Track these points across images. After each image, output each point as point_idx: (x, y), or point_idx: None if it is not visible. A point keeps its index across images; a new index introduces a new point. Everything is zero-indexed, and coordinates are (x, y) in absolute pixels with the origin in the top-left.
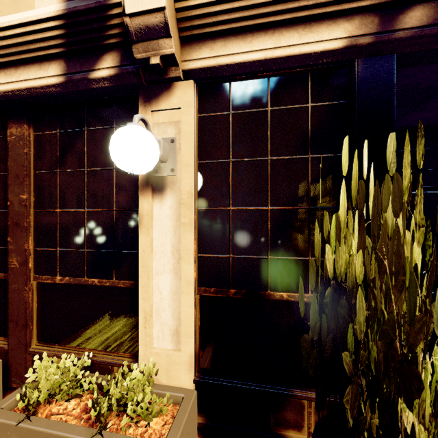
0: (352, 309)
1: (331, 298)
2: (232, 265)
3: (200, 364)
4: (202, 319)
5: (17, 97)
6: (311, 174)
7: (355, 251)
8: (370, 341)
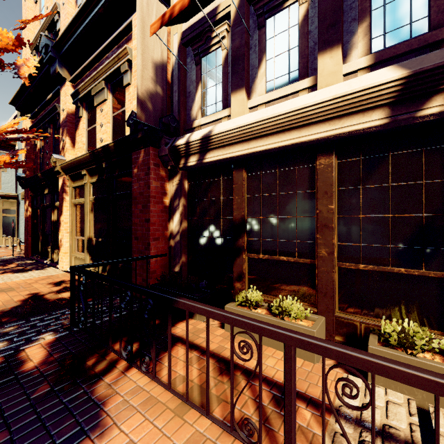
0: None
1: None
2: None
3: None
4: None
5: (336, 138)
6: None
7: None
8: None
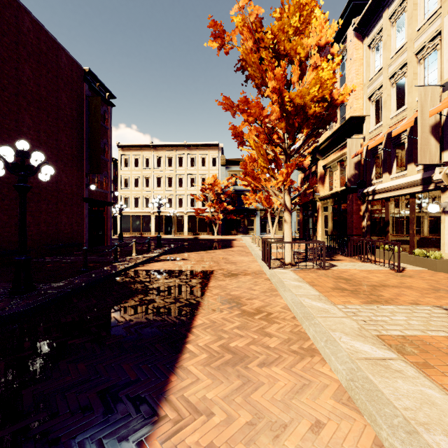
0: None
1: None
2: None
3: None
4: None
5: (411, 193)
6: None
7: None
8: None
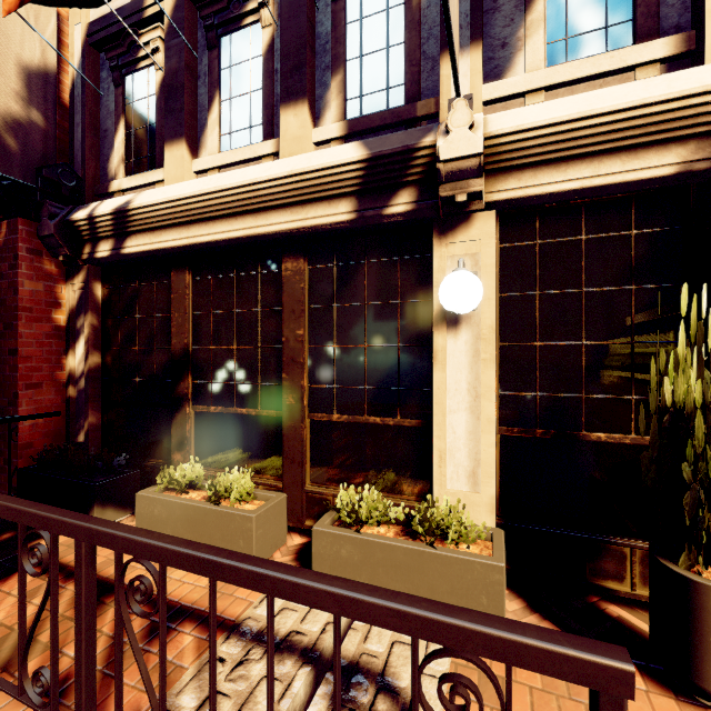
0: (691, 431)
1: (669, 424)
2: (539, 404)
3: (500, 508)
4: (503, 461)
5: (301, 234)
6: (634, 307)
7: (693, 383)
8: (708, 449)
